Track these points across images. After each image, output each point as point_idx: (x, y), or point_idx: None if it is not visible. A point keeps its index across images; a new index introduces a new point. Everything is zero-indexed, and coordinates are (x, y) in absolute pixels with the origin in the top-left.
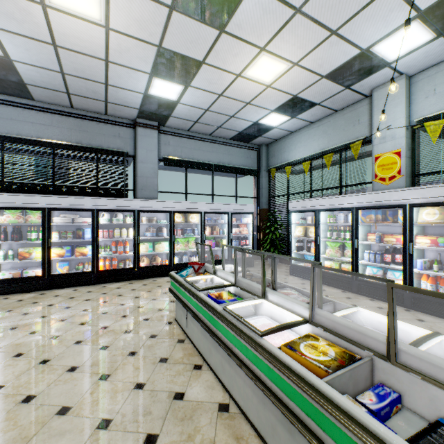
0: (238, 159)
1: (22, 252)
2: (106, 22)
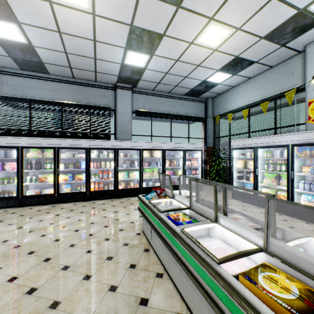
0: (190, 109)
1: (41, 177)
2: (93, 10)
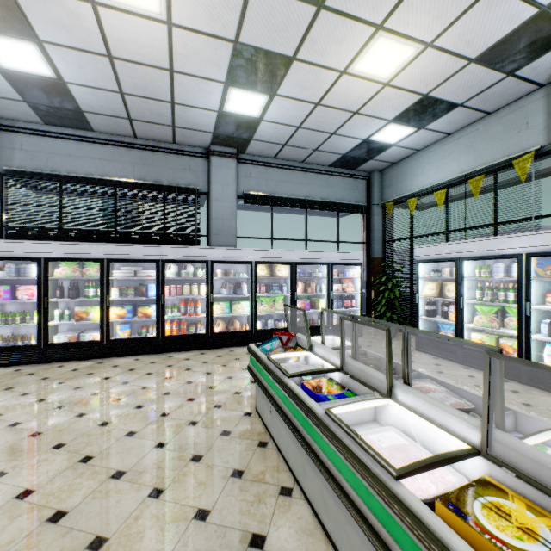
0: (340, 192)
1: (79, 312)
2: (168, 16)
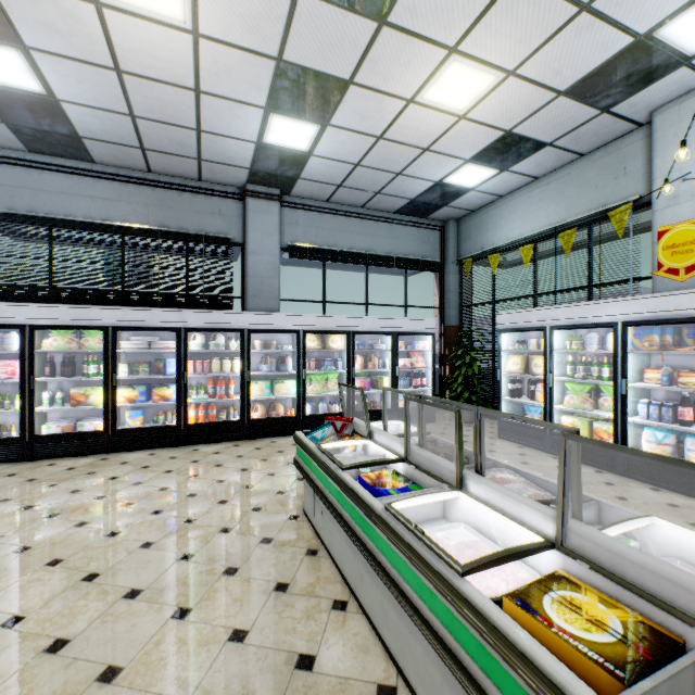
0: (408, 244)
1: (75, 395)
2: (193, 24)
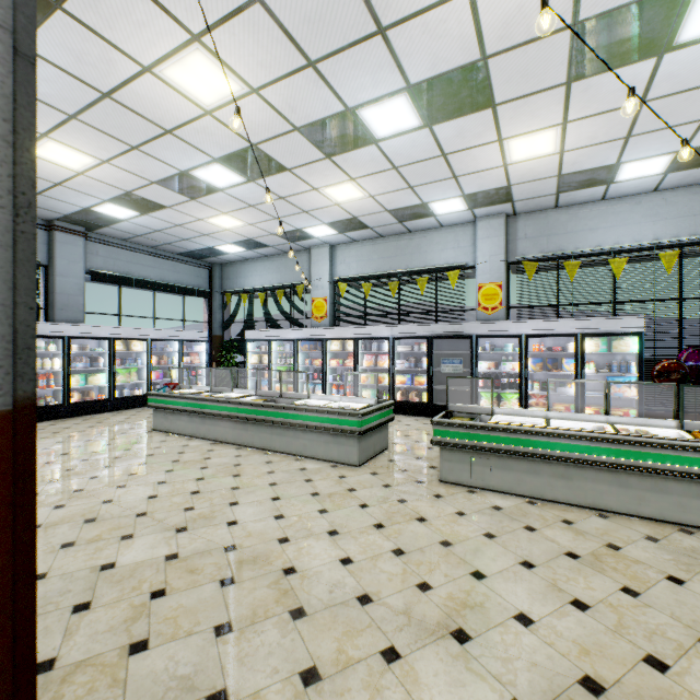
0: (187, 277)
1: None
2: (83, 172)
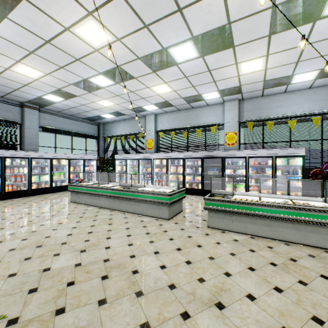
0: (87, 129)
1: None
2: (37, 79)
